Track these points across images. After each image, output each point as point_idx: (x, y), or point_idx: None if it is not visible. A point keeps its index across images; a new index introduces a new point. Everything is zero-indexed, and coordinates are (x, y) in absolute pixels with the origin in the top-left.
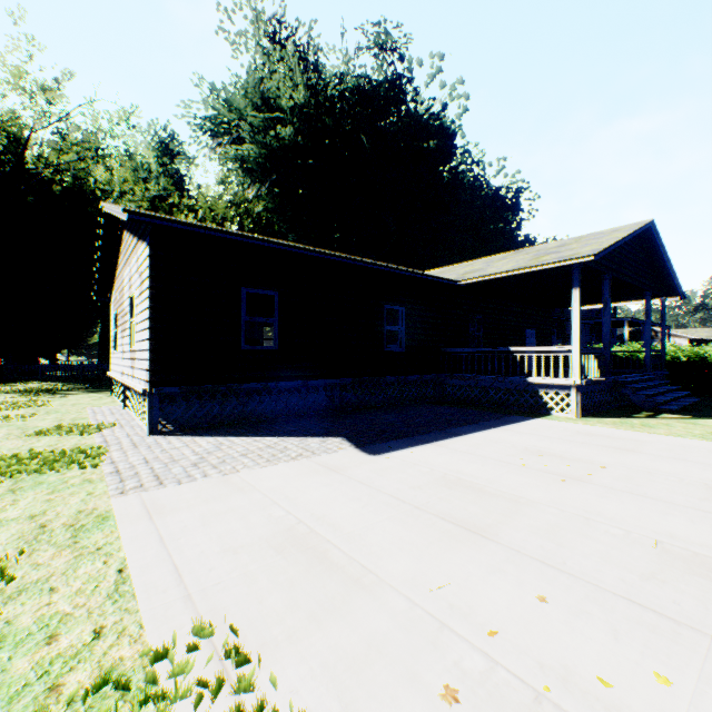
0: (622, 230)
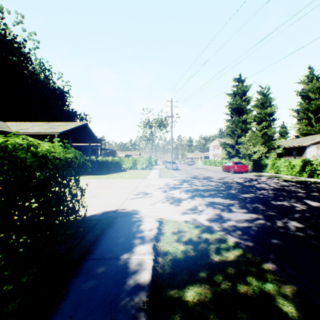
0: (76, 125)
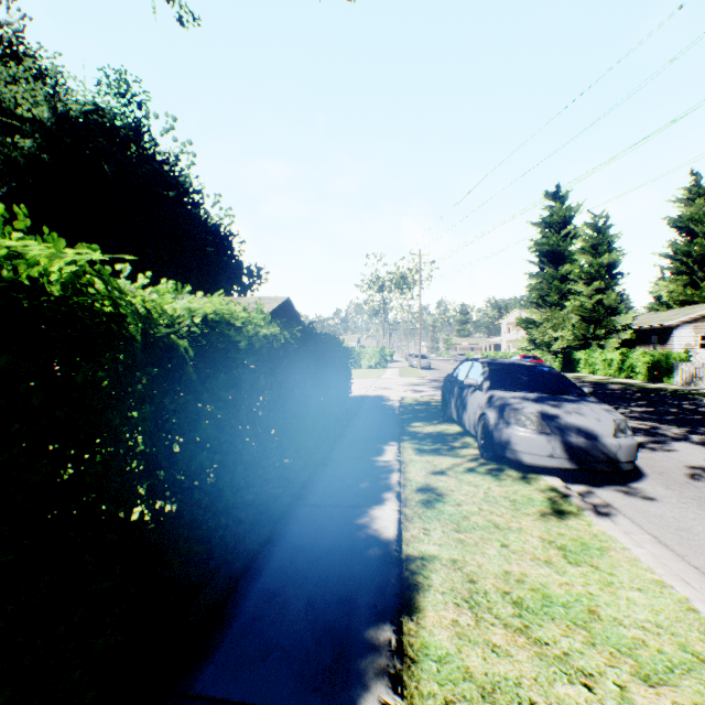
0: (278, 301)
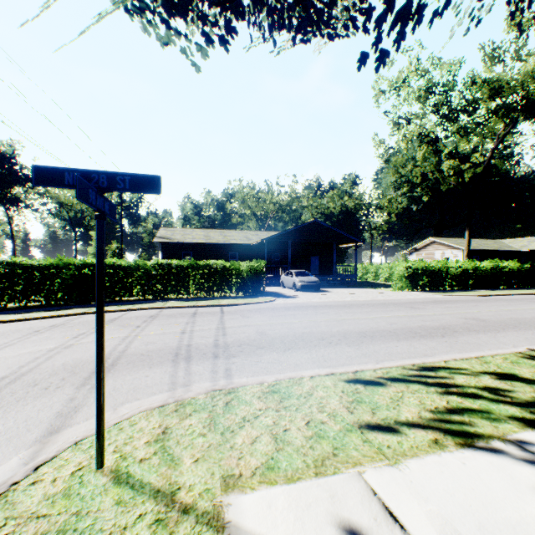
0: None
